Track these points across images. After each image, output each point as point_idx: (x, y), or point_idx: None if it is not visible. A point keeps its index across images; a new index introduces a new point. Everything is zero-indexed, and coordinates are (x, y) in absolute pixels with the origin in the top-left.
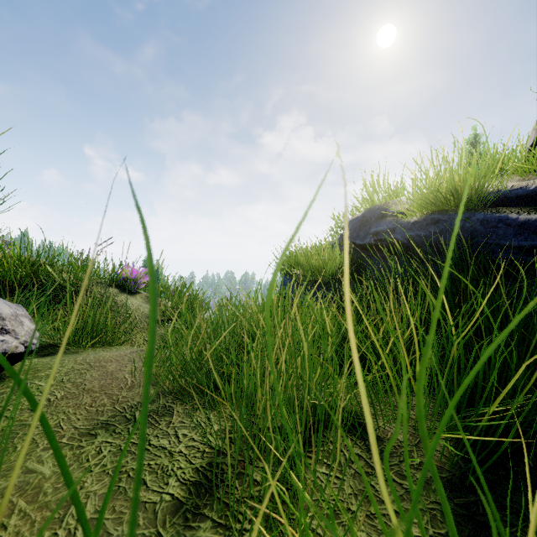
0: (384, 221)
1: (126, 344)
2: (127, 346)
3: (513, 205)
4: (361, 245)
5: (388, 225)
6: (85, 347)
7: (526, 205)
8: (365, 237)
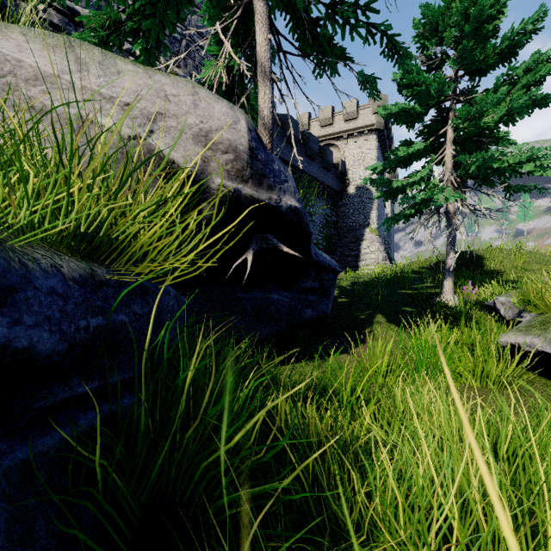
0: None
1: None
2: None
3: None
4: None
5: None
6: None
7: None
8: None
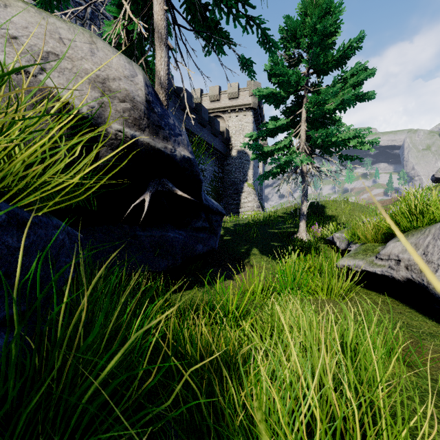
0: None
1: None
2: None
3: None
4: None
5: None
6: None
7: None
8: None
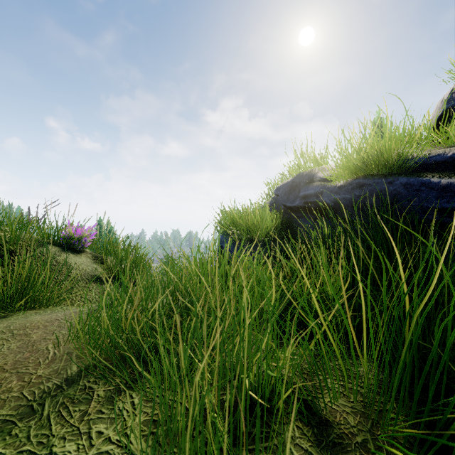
0: (312, 185)
1: (65, 303)
2: (65, 307)
3: (432, 171)
4: (291, 207)
5: (316, 189)
6: (16, 310)
7: (444, 170)
8: (294, 200)
